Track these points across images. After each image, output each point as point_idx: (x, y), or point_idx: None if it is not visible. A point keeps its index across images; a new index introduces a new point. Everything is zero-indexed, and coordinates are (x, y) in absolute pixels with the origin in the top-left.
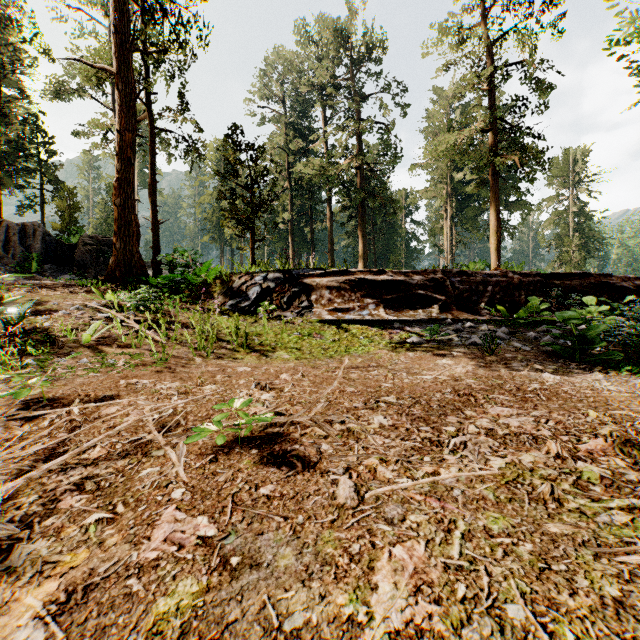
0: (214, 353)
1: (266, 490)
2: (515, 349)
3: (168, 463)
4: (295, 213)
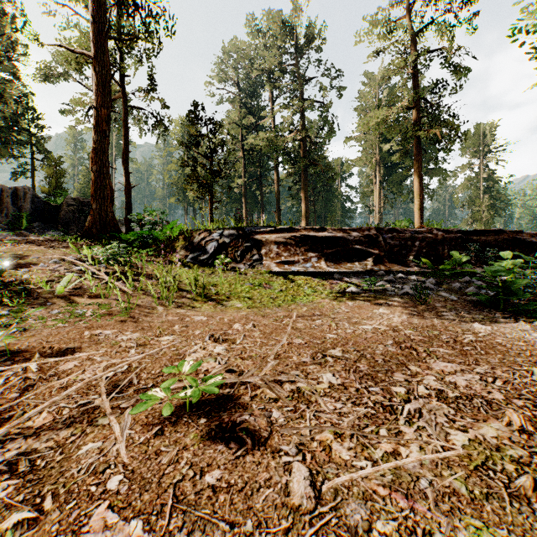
0: (175, 302)
1: (212, 478)
2: (443, 299)
3: (111, 436)
4: (248, 179)
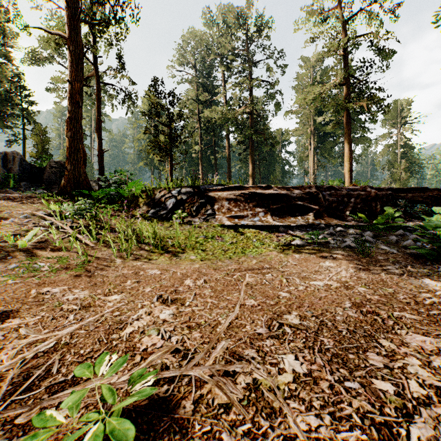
0: (133, 254)
1: None
2: (385, 252)
3: None
4: (204, 146)
